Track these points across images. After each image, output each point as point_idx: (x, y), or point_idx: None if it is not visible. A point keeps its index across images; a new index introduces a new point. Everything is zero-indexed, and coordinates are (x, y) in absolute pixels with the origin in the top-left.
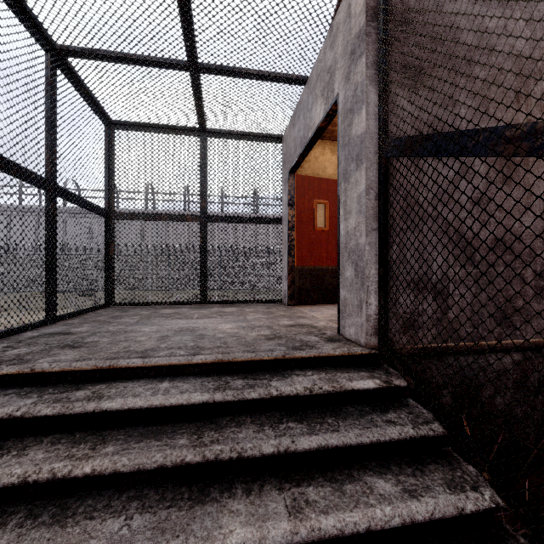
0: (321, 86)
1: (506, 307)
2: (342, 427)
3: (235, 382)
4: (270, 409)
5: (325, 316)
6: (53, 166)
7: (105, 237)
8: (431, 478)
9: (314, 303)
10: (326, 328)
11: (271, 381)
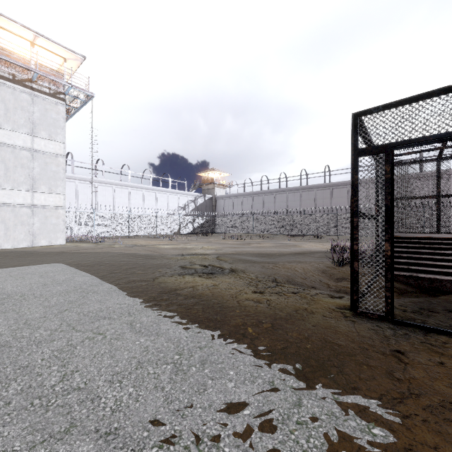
0: None
1: None
2: None
3: None
4: None
5: None
6: None
7: None
8: None
9: None
10: None
11: None
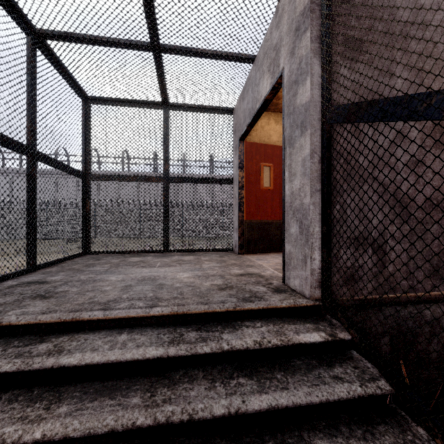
0: (268, 62)
1: (438, 261)
2: (291, 383)
3: (189, 335)
4: (222, 362)
5: (271, 265)
6: (33, 134)
7: (83, 195)
8: (382, 443)
9: (261, 251)
10: (273, 277)
11: (223, 333)
